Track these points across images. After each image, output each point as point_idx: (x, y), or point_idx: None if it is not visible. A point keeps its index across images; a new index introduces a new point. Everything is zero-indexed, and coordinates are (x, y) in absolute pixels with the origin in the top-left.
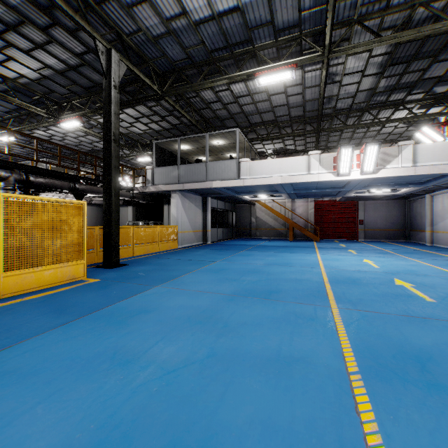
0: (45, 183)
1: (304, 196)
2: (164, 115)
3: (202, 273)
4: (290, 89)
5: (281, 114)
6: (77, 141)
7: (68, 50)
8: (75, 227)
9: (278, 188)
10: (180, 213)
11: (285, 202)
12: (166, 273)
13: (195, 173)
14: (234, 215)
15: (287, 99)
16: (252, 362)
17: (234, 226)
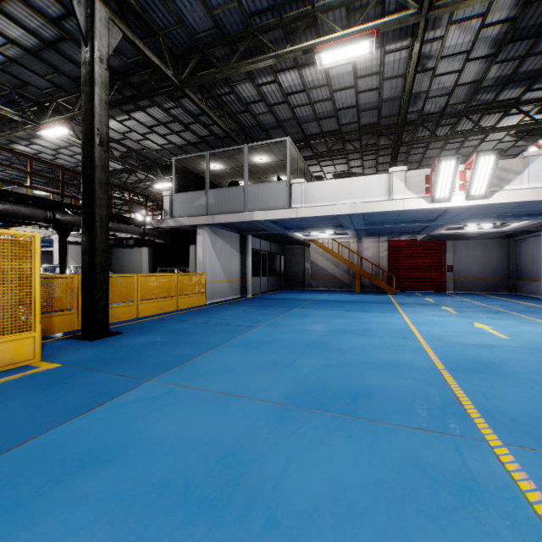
0: (4, 211)
1: (376, 234)
2: (188, 123)
3: (234, 350)
4: (362, 82)
5: (346, 121)
6: (74, 160)
7: (37, 12)
8: (17, 276)
9: (344, 222)
10: (209, 256)
11: (350, 243)
12: (175, 350)
13: (229, 201)
14: (282, 260)
15: (357, 97)
16: None
17: (282, 274)
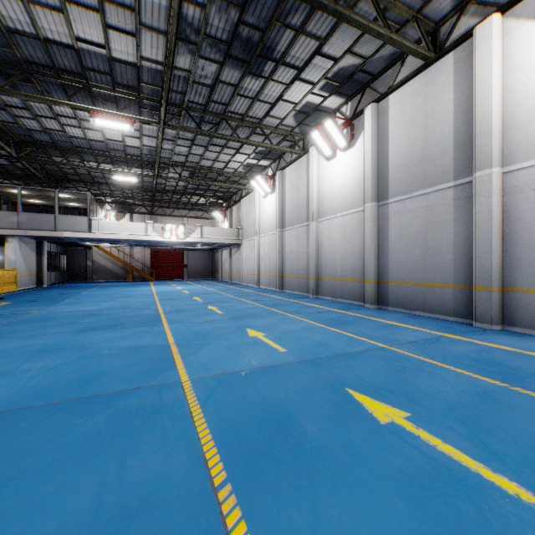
0: None
1: (142, 245)
2: None
3: (83, 296)
4: None
5: (124, 182)
6: None
7: None
8: None
9: (123, 241)
10: (19, 257)
11: (125, 248)
12: (56, 298)
13: (42, 222)
14: (65, 259)
15: None
16: (132, 302)
17: (65, 270)
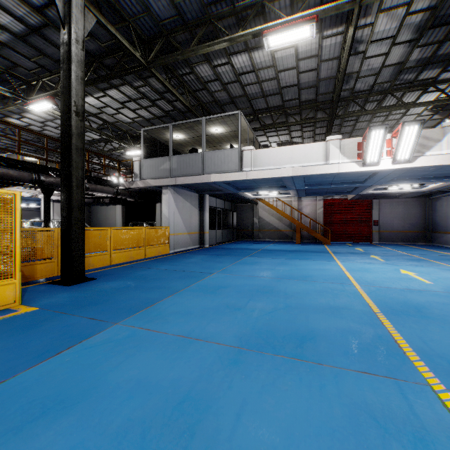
0: None
1: (313, 193)
2: (154, 99)
3: (192, 294)
4: (303, 64)
5: (289, 98)
6: (59, 131)
7: (23, 1)
8: None
9: (287, 183)
10: (172, 212)
11: (291, 201)
12: (141, 294)
13: (190, 165)
14: (234, 216)
15: (298, 76)
16: None
17: (234, 227)
